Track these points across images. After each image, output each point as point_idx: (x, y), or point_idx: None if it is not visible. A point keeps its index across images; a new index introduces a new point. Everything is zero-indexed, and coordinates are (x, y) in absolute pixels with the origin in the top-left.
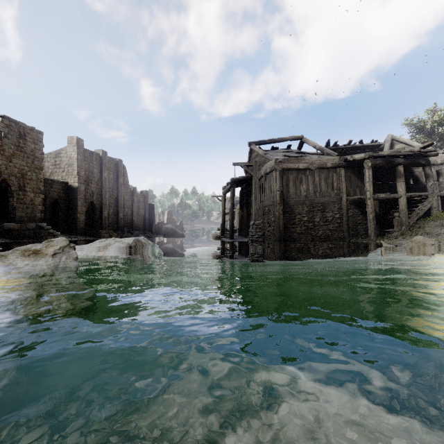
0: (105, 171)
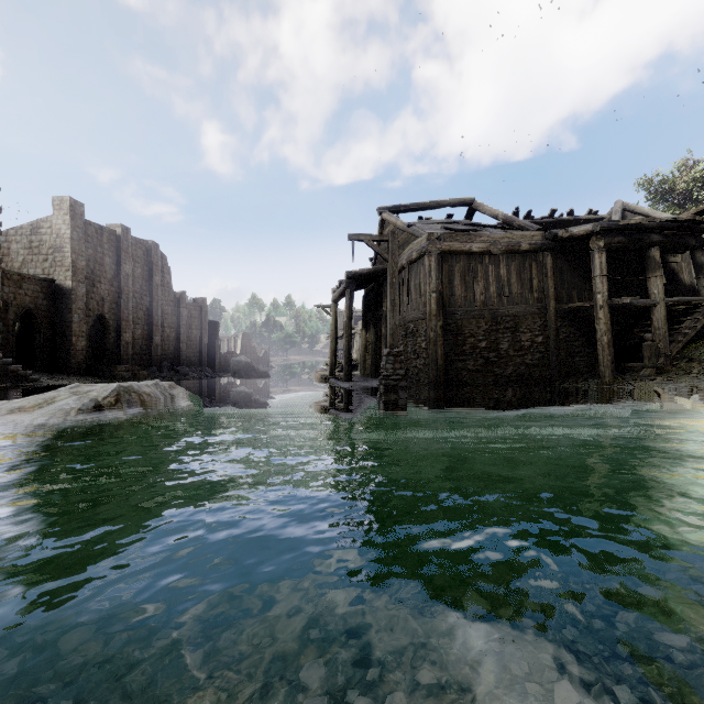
0: (126, 262)
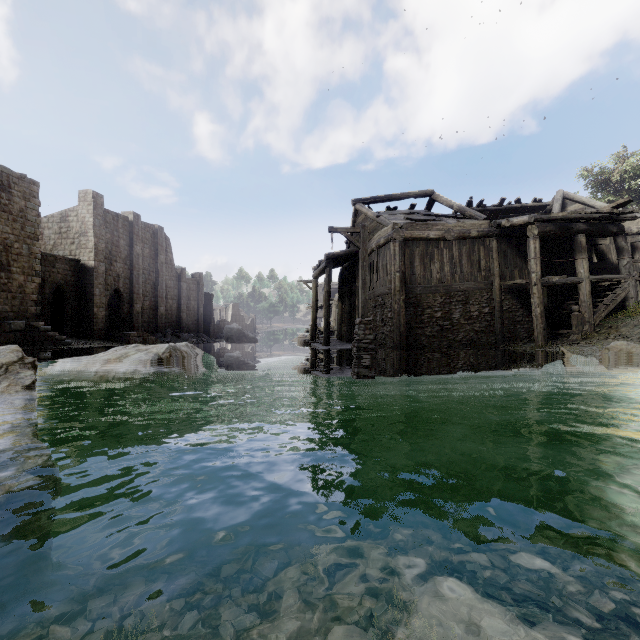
0: (137, 244)
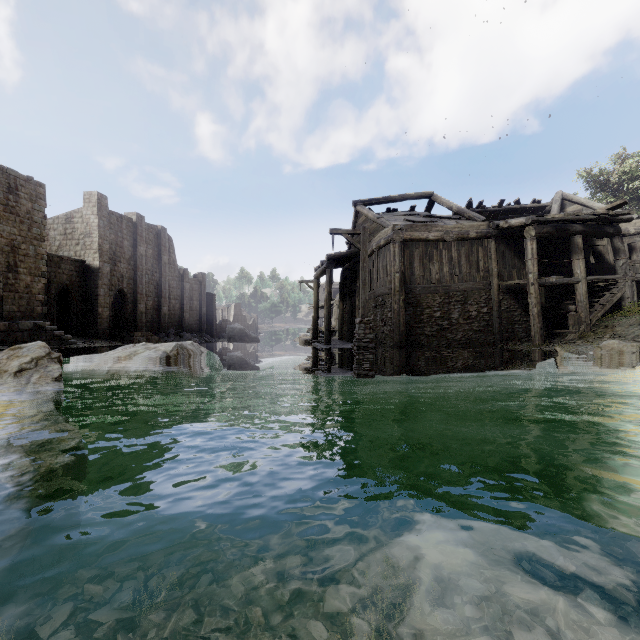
0: (140, 245)
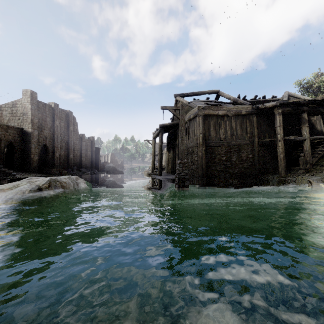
0: (56, 120)
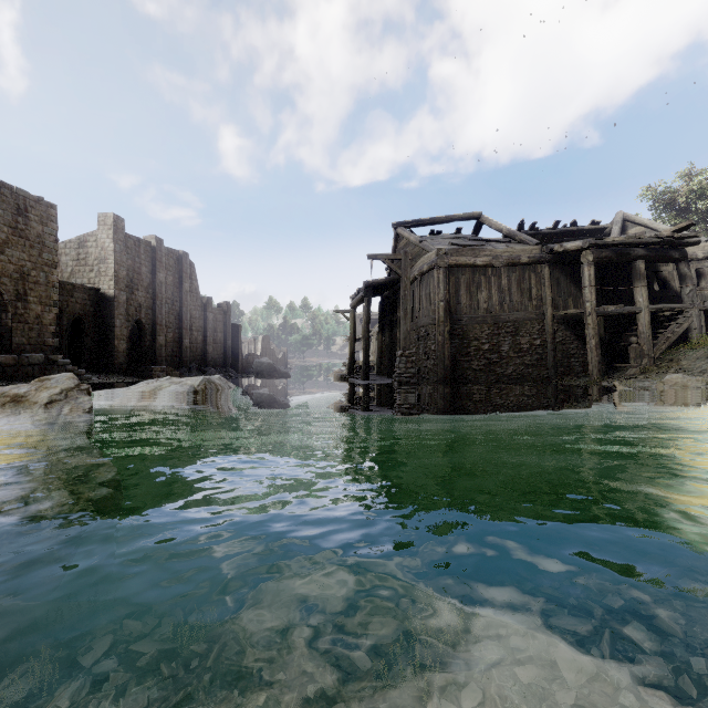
0: (160, 271)
